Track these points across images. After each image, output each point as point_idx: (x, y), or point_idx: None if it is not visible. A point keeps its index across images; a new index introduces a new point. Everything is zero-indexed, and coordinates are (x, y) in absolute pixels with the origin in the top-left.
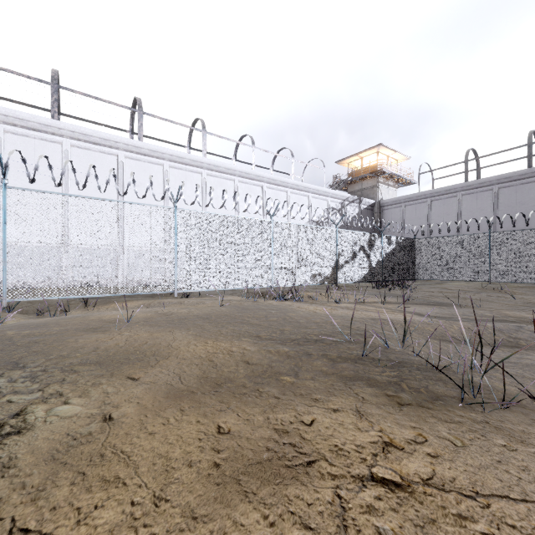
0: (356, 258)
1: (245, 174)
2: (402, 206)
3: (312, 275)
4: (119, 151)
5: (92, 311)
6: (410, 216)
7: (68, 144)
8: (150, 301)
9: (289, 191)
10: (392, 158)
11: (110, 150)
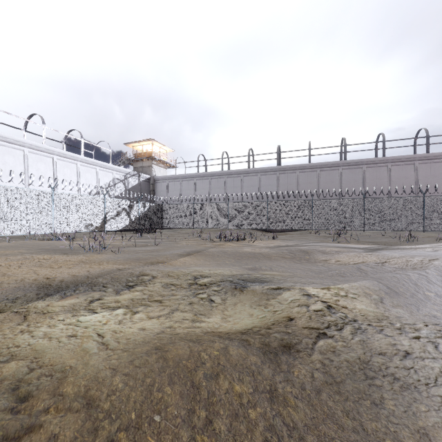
0: (120, 215)
1: (35, 147)
2: (167, 182)
3: (85, 225)
4: None
5: None
6: (171, 188)
7: None
8: None
9: (79, 164)
10: (163, 149)
11: None
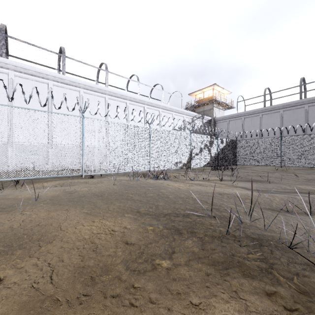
0: (202, 152)
1: (133, 99)
2: (227, 121)
3: (175, 162)
4: (49, 81)
5: (19, 189)
6: (232, 127)
7: (12, 74)
8: (65, 181)
9: (160, 111)
10: (221, 92)
11: (43, 80)
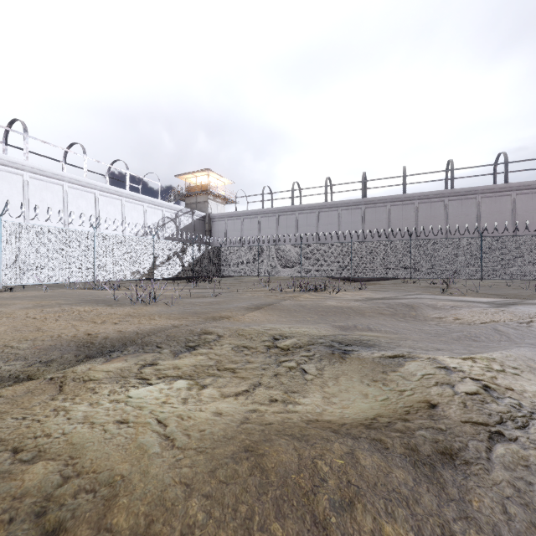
0: (171, 260)
1: (75, 181)
2: (225, 220)
3: (132, 272)
4: None
5: None
6: (231, 228)
7: None
8: None
9: (124, 200)
10: (221, 181)
11: None
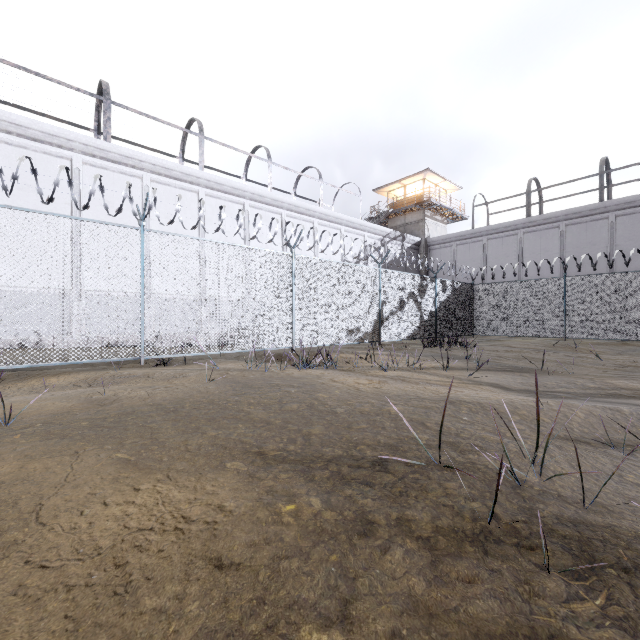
0: (404, 308)
1: (258, 196)
2: (453, 246)
3: (348, 331)
4: (75, 154)
5: None
6: (463, 257)
7: None
8: (99, 373)
9: (316, 222)
10: (440, 187)
11: (60, 152)
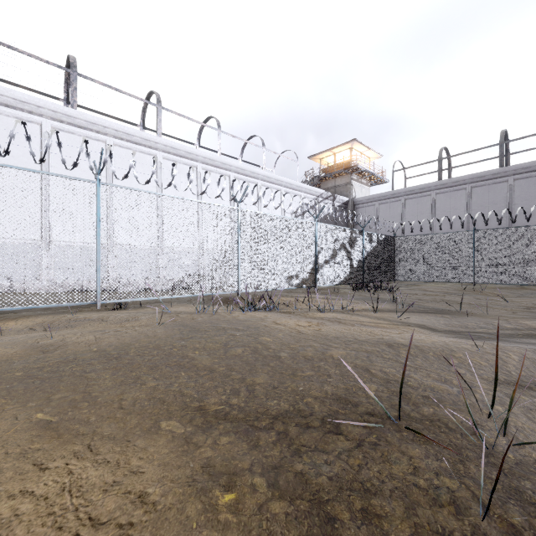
0: (337, 257)
1: (209, 160)
2: (376, 205)
3: (288, 277)
4: (44, 119)
5: None
6: (384, 214)
7: None
8: (56, 317)
9: (260, 183)
10: (365, 155)
11: (30, 117)
